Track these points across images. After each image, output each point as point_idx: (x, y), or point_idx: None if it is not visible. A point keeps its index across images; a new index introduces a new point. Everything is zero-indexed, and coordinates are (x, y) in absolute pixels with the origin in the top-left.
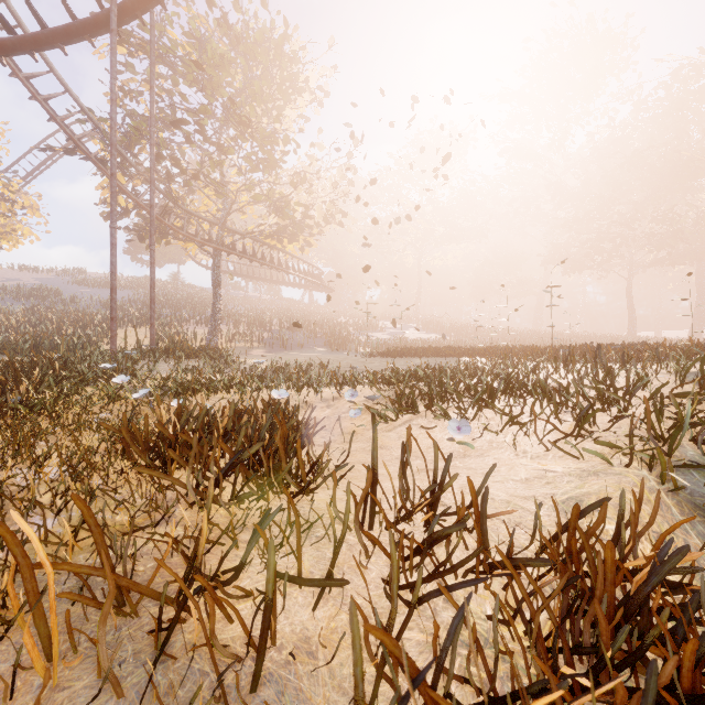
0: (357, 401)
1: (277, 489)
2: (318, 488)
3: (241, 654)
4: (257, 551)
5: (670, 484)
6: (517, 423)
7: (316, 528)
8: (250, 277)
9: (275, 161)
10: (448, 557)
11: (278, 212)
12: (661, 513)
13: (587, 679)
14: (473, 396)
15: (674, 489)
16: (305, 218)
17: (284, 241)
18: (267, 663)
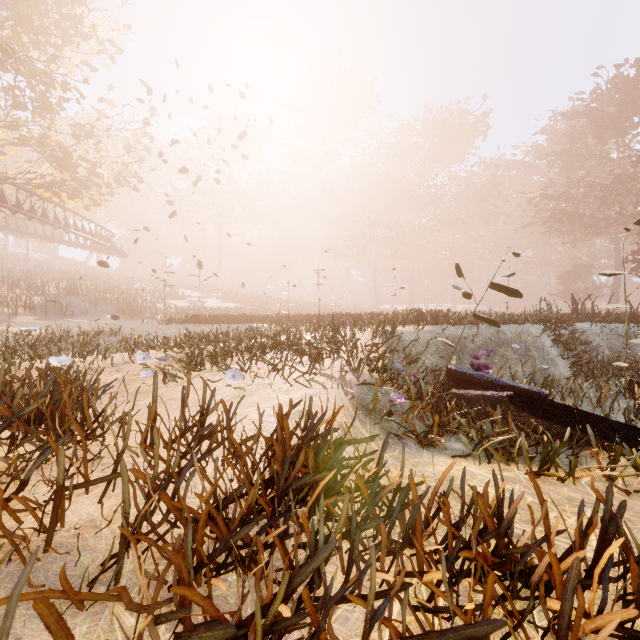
0: (149, 364)
1: (61, 437)
2: (105, 434)
3: (33, 541)
4: (41, 484)
5: (351, 395)
6: (277, 369)
7: (102, 459)
8: (12, 229)
9: (51, 105)
10: (206, 452)
11: (54, 162)
12: (344, 412)
13: (269, 486)
14: (249, 352)
15: (352, 397)
16: (92, 175)
17: (63, 195)
18: (57, 540)
